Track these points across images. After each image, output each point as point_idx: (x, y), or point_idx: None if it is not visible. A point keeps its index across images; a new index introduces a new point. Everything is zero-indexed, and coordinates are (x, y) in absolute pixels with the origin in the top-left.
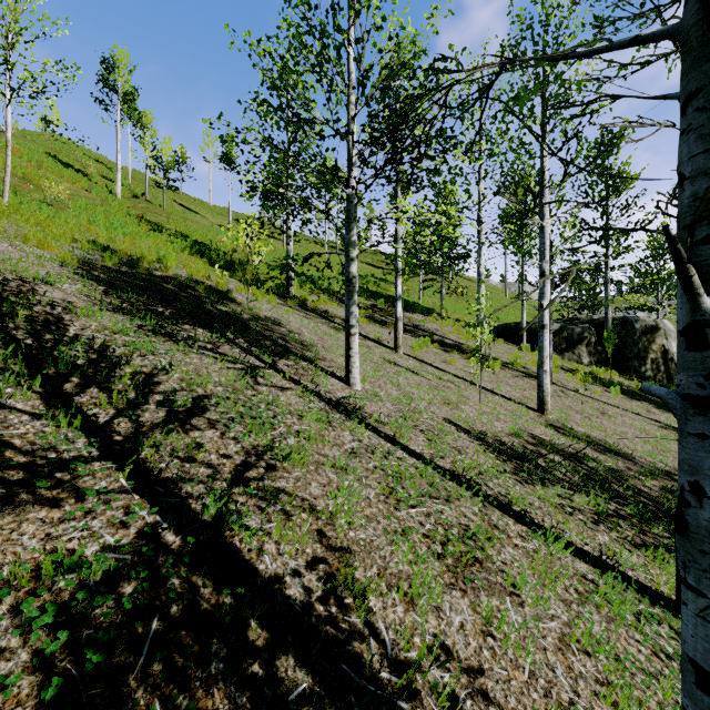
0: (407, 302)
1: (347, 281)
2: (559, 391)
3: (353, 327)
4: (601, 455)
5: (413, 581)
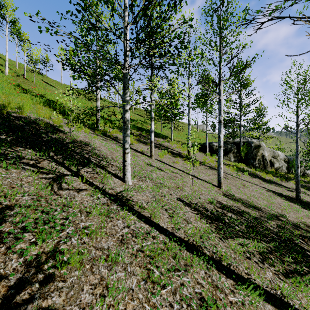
0: (156, 132)
1: (123, 122)
2: (224, 175)
3: (127, 149)
4: (249, 209)
5: None
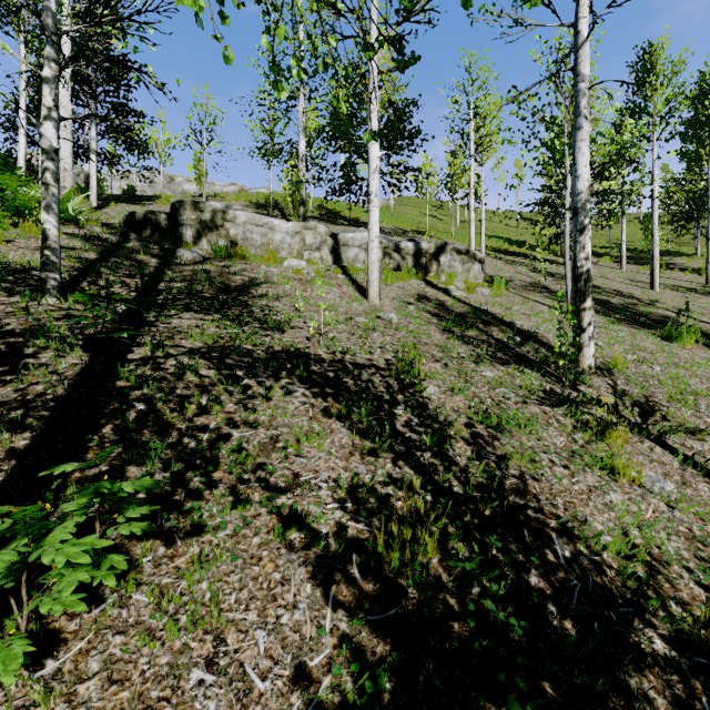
0: (666, 250)
1: None
2: None
3: None
4: None
5: None
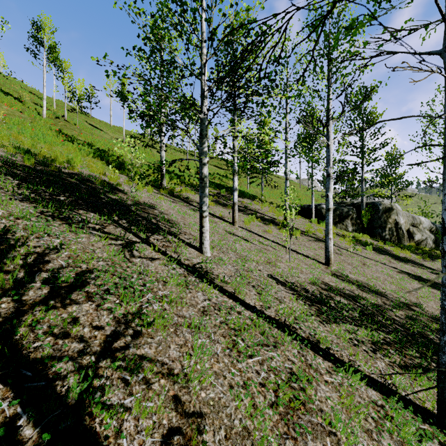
0: (240, 191)
1: (201, 179)
2: (336, 249)
3: (205, 212)
4: (367, 294)
5: (254, 438)
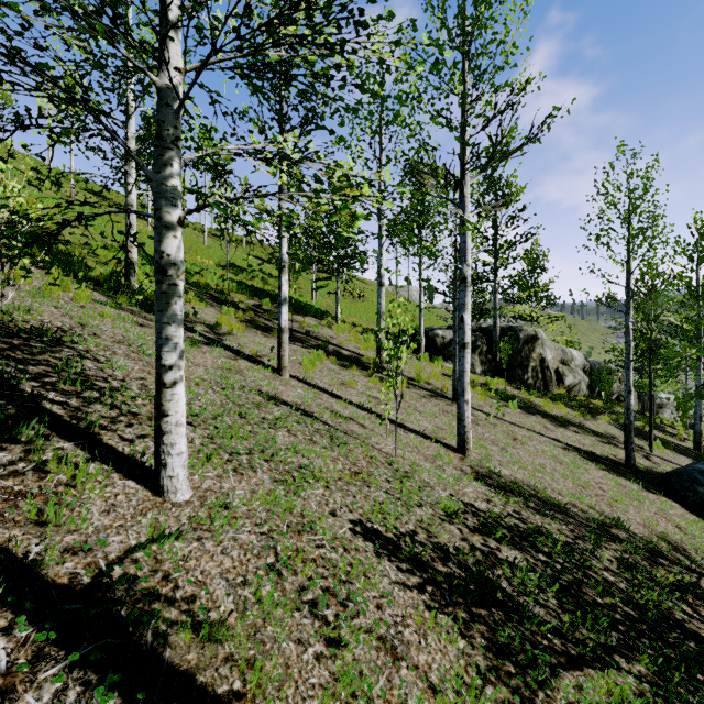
0: (299, 303)
1: (157, 271)
2: None
3: (169, 370)
4: (543, 518)
5: None
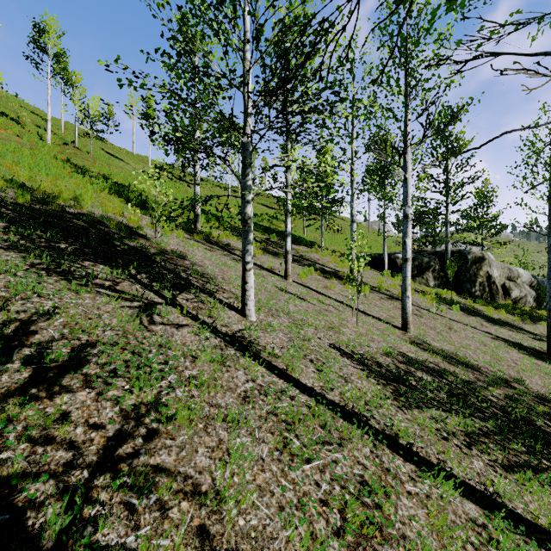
0: (294, 236)
1: (243, 221)
2: (415, 310)
3: (248, 264)
4: (455, 368)
5: None
